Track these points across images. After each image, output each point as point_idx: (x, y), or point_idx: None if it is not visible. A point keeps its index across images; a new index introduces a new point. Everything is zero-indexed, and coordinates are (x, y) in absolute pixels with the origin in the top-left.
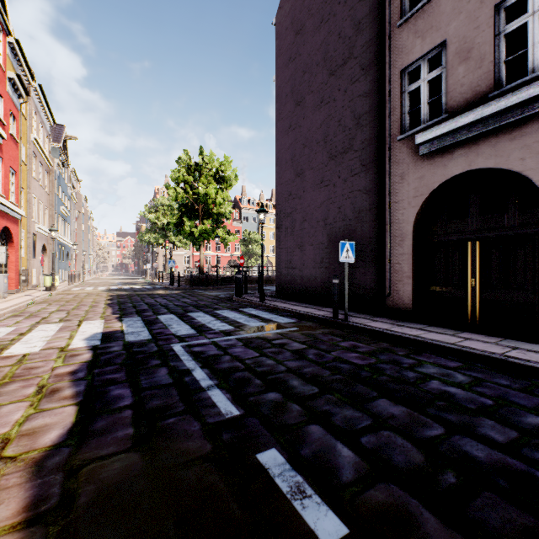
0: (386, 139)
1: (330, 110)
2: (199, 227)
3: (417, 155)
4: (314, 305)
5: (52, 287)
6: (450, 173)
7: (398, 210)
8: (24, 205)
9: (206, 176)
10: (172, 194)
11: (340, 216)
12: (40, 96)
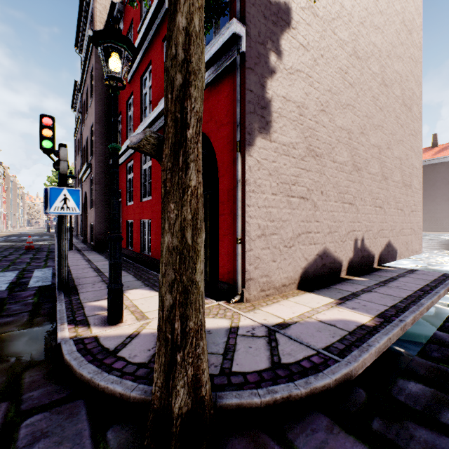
0: None
1: None
2: None
3: None
4: None
5: None
6: None
7: None
8: None
9: None
10: None
11: None
12: None
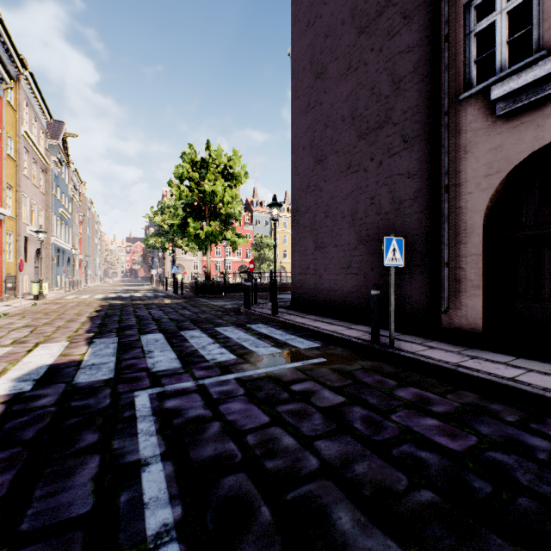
0: (442, 101)
1: (360, 78)
2: (205, 229)
3: (490, 117)
4: (340, 320)
5: (40, 296)
6: (547, 136)
7: (460, 195)
8: (12, 204)
9: (213, 172)
10: (175, 193)
11: (373, 209)
12: (31, 86)
